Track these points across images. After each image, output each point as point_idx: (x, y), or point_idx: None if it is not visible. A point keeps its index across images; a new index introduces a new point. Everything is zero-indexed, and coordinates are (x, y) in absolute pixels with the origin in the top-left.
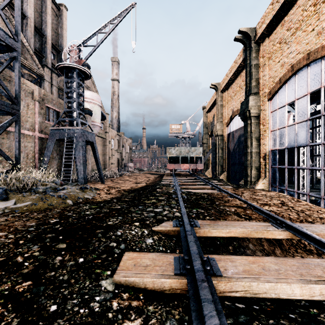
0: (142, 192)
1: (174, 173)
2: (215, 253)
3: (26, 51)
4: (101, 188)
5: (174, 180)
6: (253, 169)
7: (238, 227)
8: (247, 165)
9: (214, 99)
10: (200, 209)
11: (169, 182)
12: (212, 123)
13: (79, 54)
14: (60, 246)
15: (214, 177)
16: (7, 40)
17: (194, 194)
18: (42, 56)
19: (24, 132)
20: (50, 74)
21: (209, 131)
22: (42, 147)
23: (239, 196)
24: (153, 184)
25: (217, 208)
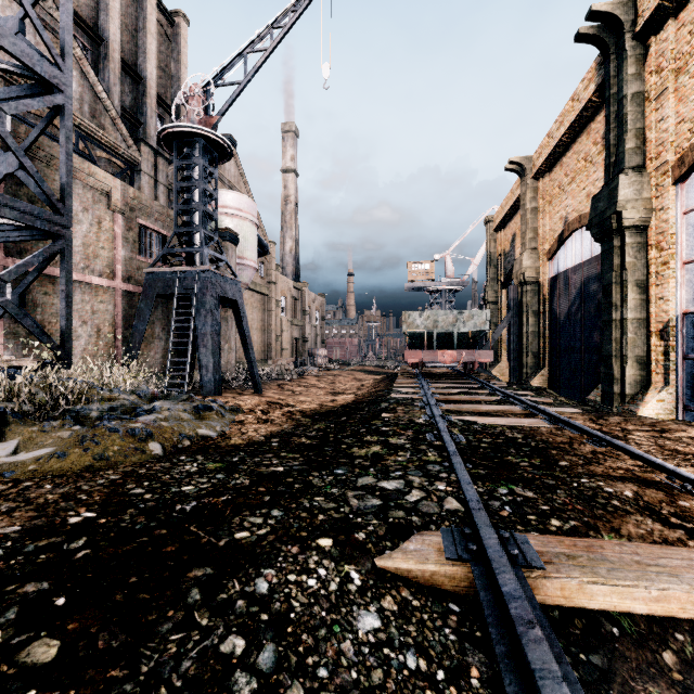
0: (347, 419)
1: (420, 371)
2: (616, 682)
3: (103, 111)
4: (250, 407)
5: (422, 389)
6: (628, 363)
7: (693, 581)
8: (612, 352)
9: (514, 198)
10: (520, 488)
11: (410, 393)
12: (508, 255)
13: (207, 104)
14: (35, 654)
15: (517, 383)
16: (41, 67)
17: (484, 431)
18: (137, 122)
19: (90, 281)
20: (152, 160)
21: (502, 273)
22: (130, 313)
23: (620, 440)
24: (371, 397)
25: (574, 486)
